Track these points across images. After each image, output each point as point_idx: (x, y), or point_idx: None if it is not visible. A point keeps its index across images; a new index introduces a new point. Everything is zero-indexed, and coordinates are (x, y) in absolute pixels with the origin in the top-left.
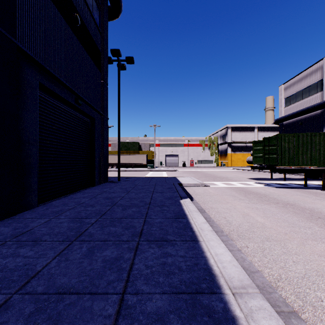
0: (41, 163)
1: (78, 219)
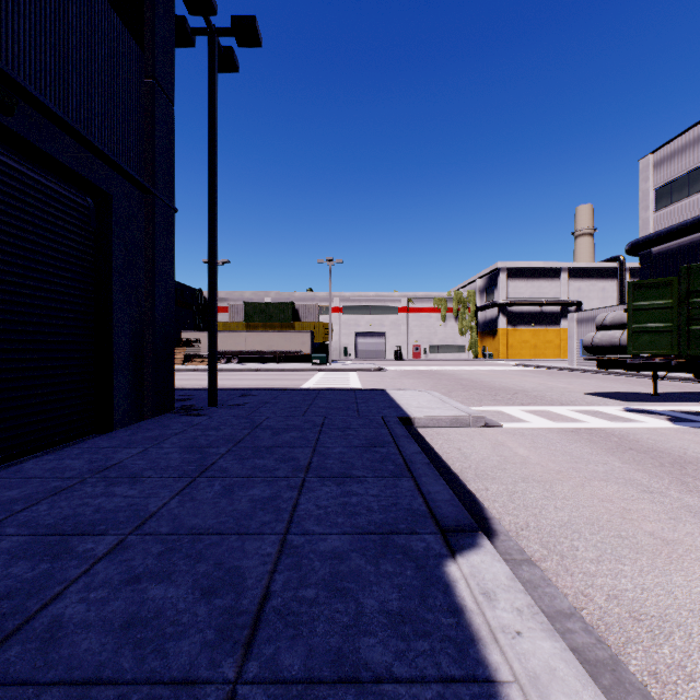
0: None
1: None
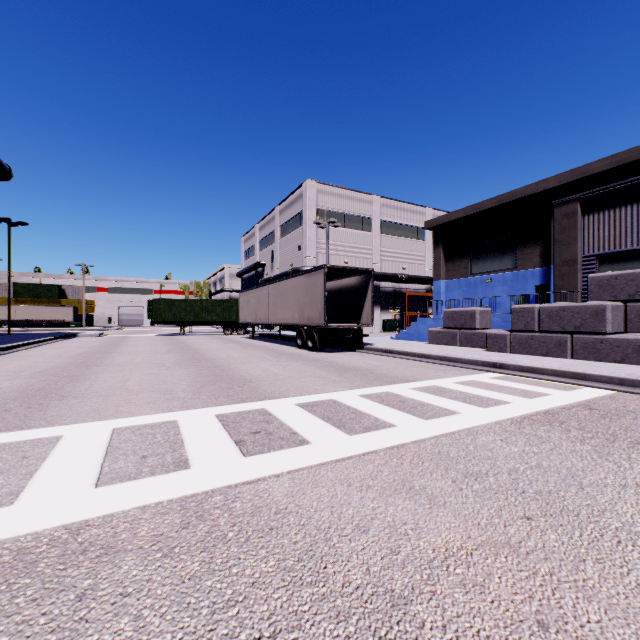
0: None
1: None
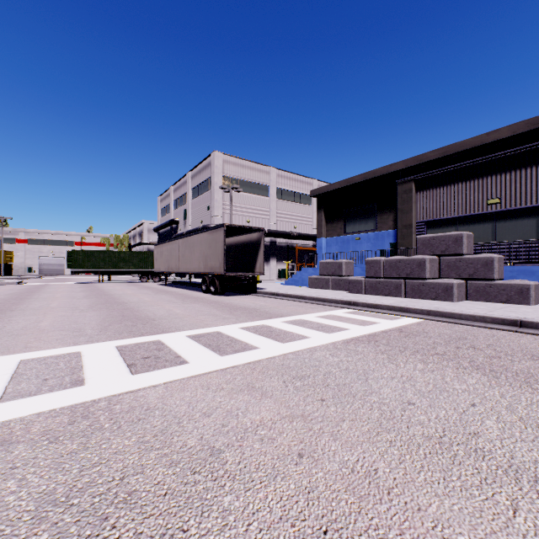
0: None
1: None
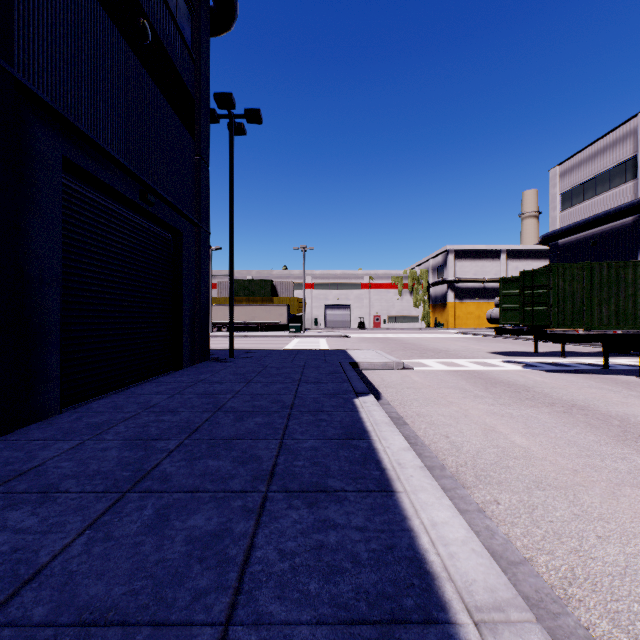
0: (70, 324)
1: (141, 440)
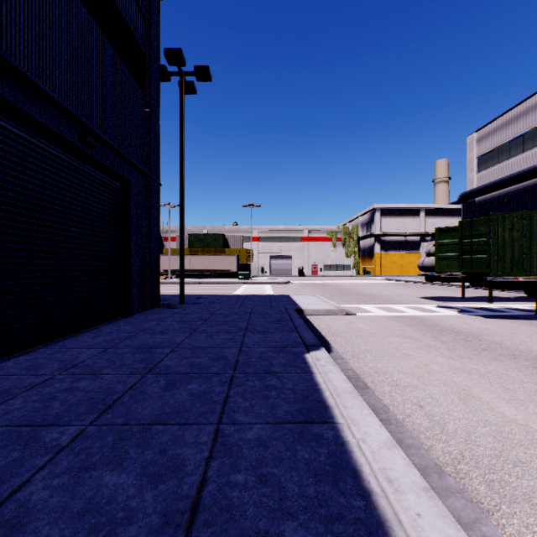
0: None
1: (29, 427)
